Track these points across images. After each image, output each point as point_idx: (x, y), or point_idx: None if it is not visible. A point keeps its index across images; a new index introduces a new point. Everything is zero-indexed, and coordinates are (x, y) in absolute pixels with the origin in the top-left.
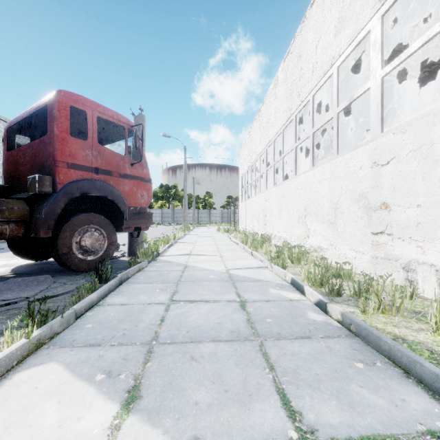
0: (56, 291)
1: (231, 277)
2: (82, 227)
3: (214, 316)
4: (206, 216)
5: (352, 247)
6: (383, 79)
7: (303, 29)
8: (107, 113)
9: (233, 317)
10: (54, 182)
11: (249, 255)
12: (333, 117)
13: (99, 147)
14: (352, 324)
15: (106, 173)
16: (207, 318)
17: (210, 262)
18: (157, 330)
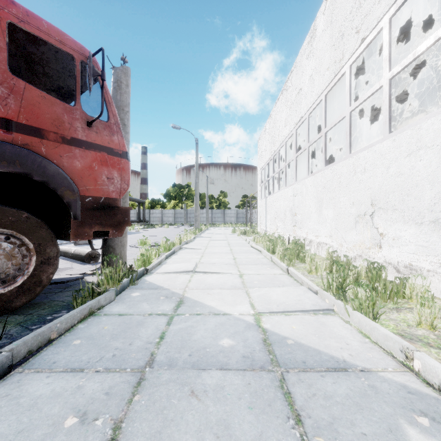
0: None
1: (269, 346)
2: None
3: None
4: (220, 216)
5: None
6: None
7: None
8: (35, 22)
9: None
10: None
11: (284, 273)
12: None
13: (12, 80)
14: None
15: (29, 132)
16: None
17: (224, 289)
18: None
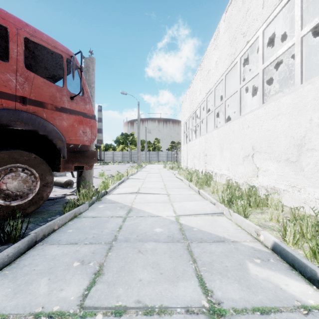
0: None
1: (183, 231)
2: (3, 166)
3: None
4: (155, 156)
5: None
6: None
7: None
8: (39, 36)
9: None
10: None
11: (196, 194)
12: (295, 43)
13: (26, 73)
14: None
15: (36, 104)
16: None
17: (157, 203)
18: None
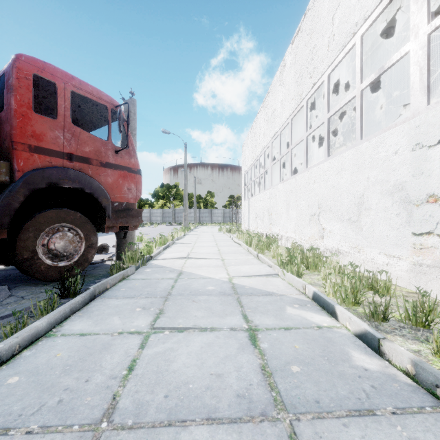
0: (2, 311)
1: (235, 288)
2: (51, 226)
3: (211, 359)
4: (208, 215)
5: (383, 250)
6: (429, 36)
7: (316, 1)
8: (84, 88)
9: (240, 362)
10: (12, 169)
11: (255, 258)
12: (356, 96)
13: (73, 128)
14: (439, 386)
15: (82, 161)
16: (201, 364)
17: (210, 267)
18: (117, 391)
